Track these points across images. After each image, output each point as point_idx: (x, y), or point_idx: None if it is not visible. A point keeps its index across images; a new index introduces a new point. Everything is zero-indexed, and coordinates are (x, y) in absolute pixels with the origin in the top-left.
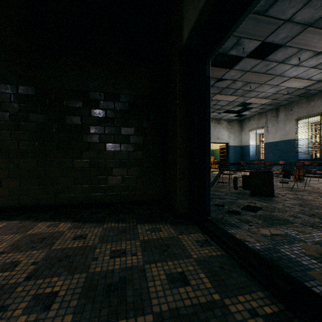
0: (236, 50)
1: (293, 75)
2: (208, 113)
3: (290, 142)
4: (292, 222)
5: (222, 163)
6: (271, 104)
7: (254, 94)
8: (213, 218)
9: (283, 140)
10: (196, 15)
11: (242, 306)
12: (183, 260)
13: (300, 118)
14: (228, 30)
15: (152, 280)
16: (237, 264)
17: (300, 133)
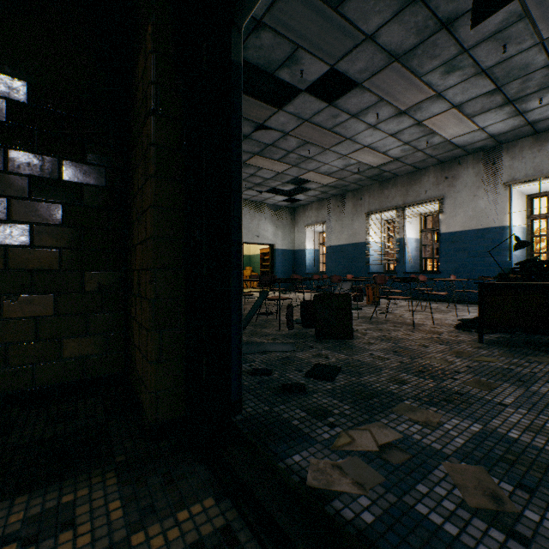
0: (290, 72)
1: (367, 142)
2: (237, 156)
3: (360, 246)
4: (400, 398)
5: (266, 279)
6: (336, 187)
7: (314, 166)
8: (249, 418)
9: (350, 243)
10: None
11: None
12: None
13: (371, 212)
14: None
15: None
16: None
17: (372, 234)
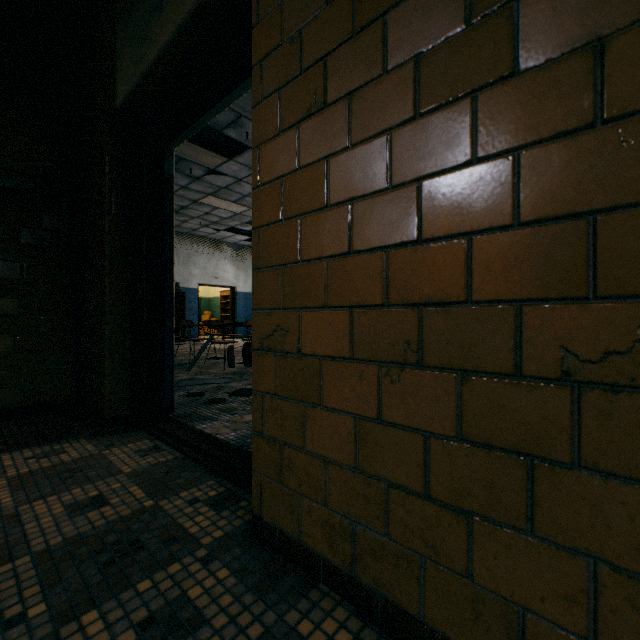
0: (237, 132)
1: None
2: (171, 238)
3: None
4: None
5: (215, 324)
6: None
7: None
8: (179, 415)
9: None
10: (137, 77)
11: (184, 500)
12: (105, 481)
13: None
14: (193, 121)
15: (35, 521)
16: (194, 462)
17: None
